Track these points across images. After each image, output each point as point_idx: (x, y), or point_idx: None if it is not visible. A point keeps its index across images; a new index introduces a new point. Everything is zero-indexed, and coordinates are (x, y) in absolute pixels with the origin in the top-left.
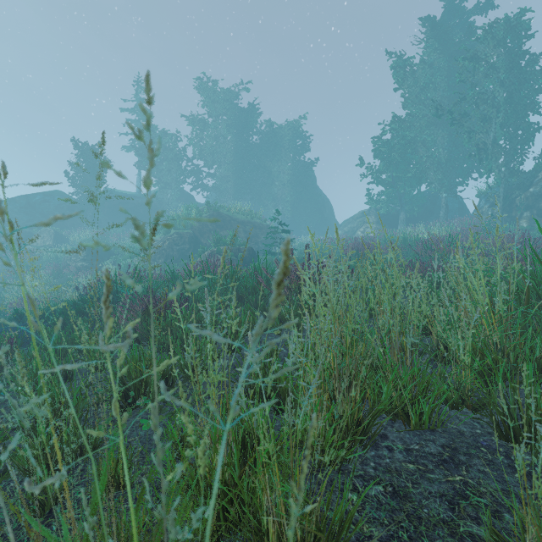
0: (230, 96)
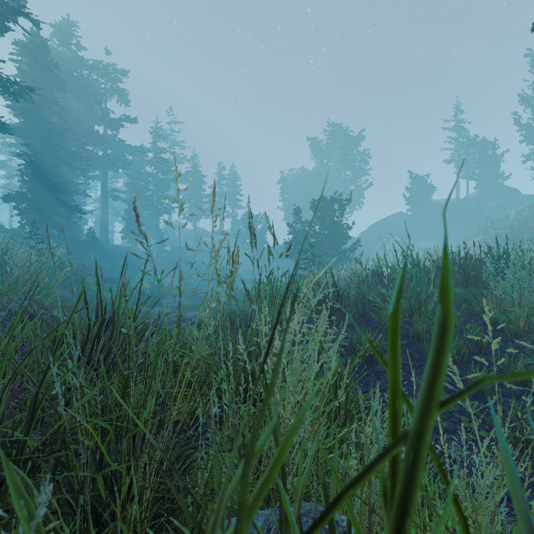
0: None
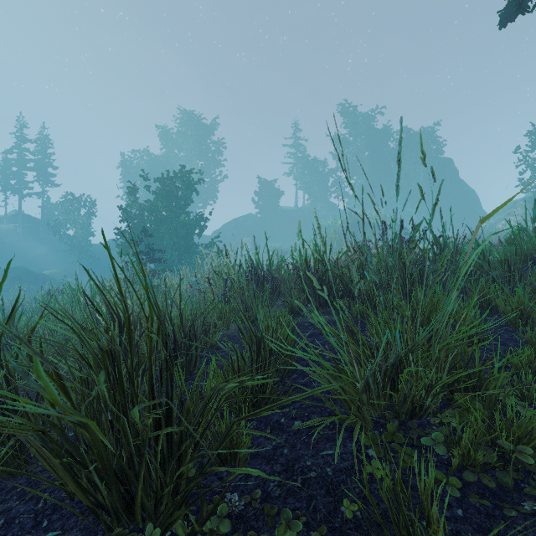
0: (368, 118)
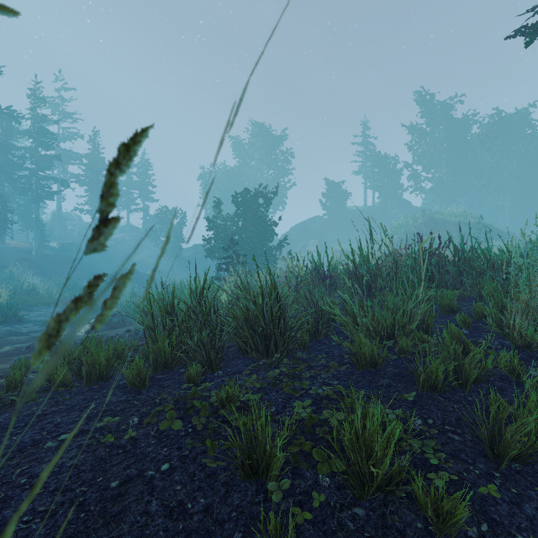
0: (447, 105)
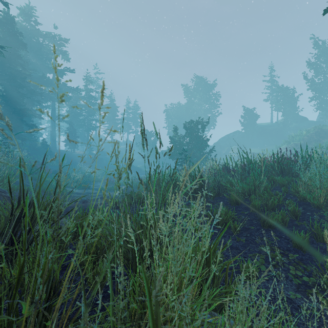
0: None
